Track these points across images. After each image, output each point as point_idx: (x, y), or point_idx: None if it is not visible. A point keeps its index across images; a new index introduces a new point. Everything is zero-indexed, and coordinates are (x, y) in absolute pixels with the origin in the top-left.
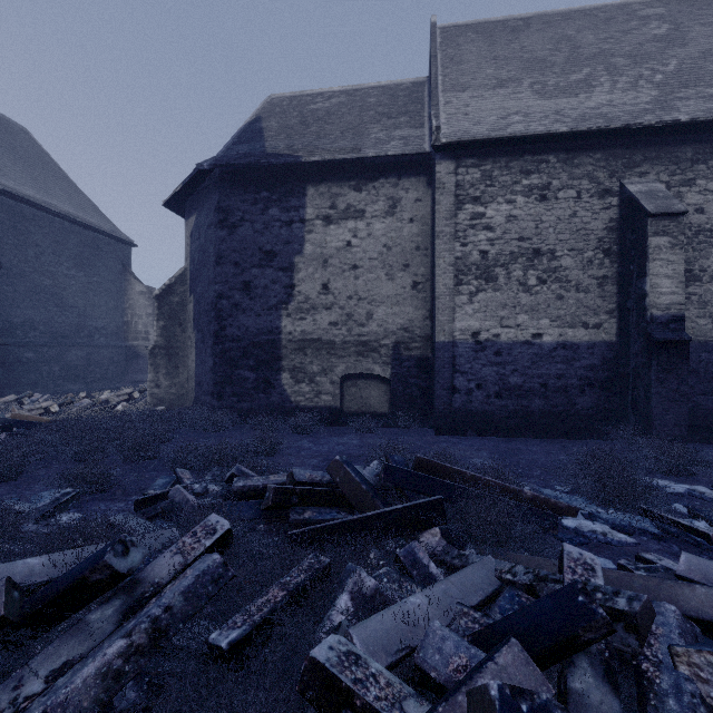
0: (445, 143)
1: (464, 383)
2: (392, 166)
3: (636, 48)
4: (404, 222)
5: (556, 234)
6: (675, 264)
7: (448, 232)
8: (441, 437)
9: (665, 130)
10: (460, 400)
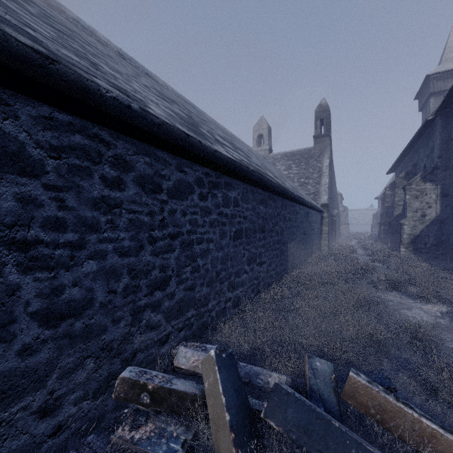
0: None
1: None
2: None
3: None
4: None
5: None
6: None
7: None
8: None
9: None
10: None
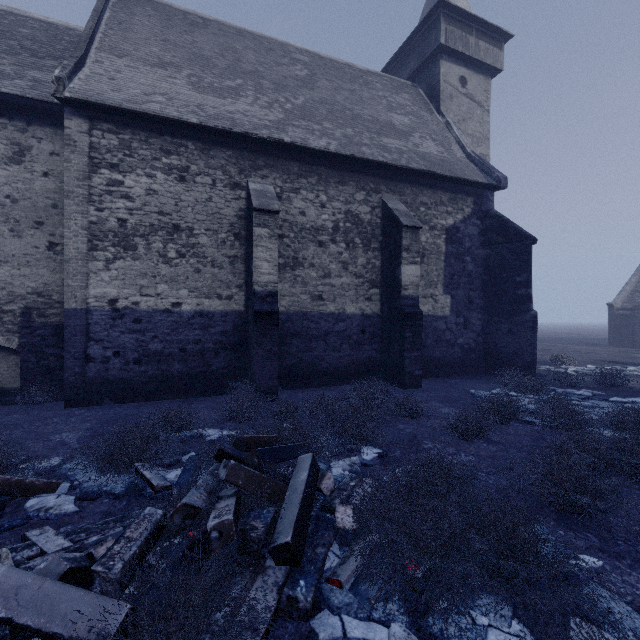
0: (69, 97)
1: (99, 351)
2: (19, 108)
3: (281, 79)
4: (37, 174)
5: (194, 214)
6: (272, 251)
7: (81, 193)
8: (68, 410)
9: (278, 146)
10: (95, 369)
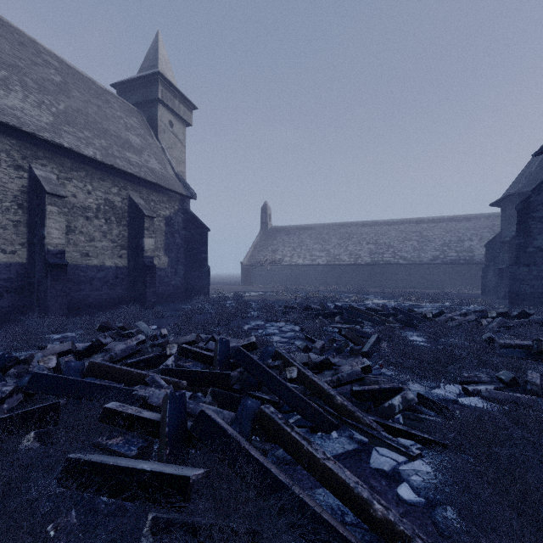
0: None
1: None
2: None
3: (41, 80)
4: None
5: None
6: (61, 223)
7: None
8: None
9: (57, 146)
10: None
